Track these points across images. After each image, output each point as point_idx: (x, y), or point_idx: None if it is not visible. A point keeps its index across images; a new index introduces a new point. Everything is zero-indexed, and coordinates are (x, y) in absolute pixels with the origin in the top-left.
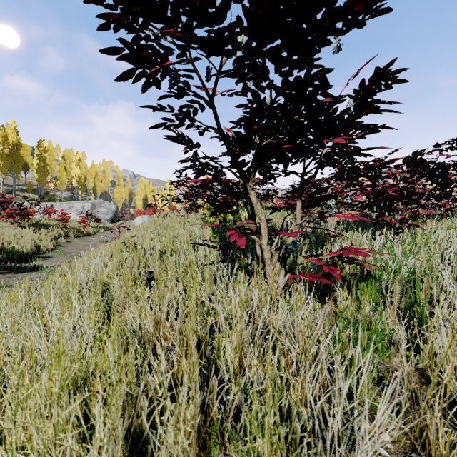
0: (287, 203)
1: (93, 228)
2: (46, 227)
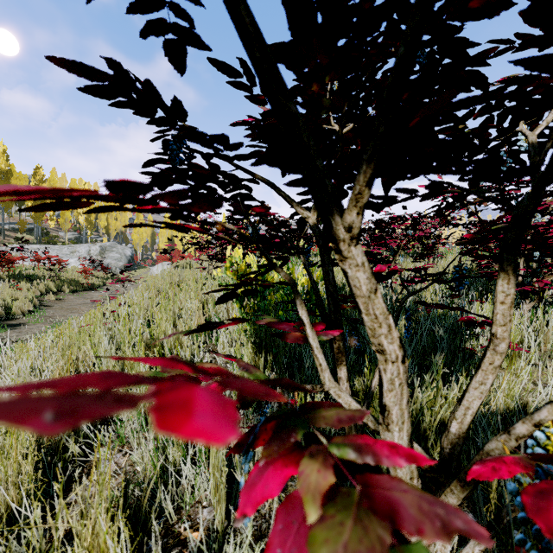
0: (369, 253)
1: (99, 279)
2: (33, 279)
